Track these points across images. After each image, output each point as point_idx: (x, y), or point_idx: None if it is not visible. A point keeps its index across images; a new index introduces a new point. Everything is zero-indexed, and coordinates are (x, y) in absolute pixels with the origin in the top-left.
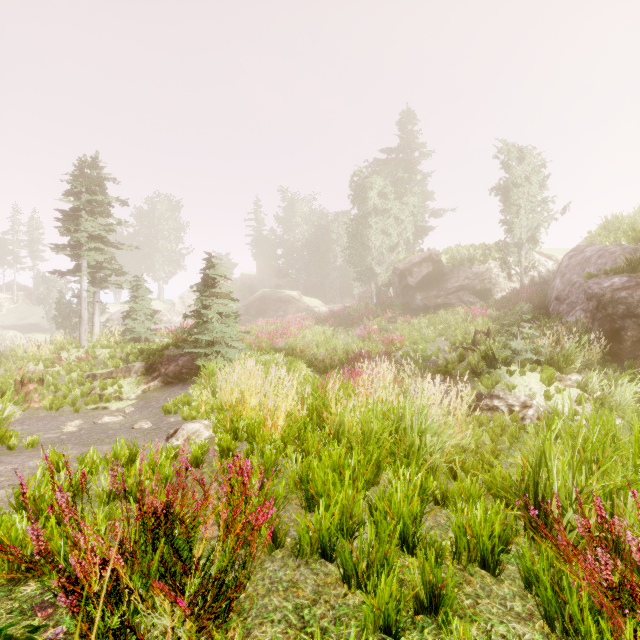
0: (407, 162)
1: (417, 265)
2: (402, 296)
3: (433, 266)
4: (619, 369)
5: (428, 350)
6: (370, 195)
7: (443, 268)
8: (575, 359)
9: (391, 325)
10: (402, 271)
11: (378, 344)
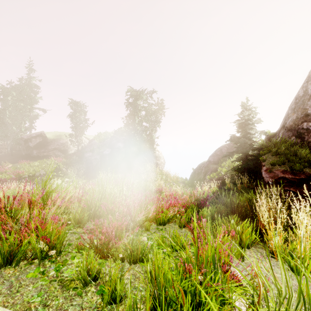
0: (30, 85)
1: (34, 137)
2: (26, 150)
3: (42, 139)
4: (85, 176)
5: (36, 175)
6: (6, 97)
7: (47, 140)
8: (72, 175)
9: (19, 165)
10: (26, 139)
11: (11, 174)
